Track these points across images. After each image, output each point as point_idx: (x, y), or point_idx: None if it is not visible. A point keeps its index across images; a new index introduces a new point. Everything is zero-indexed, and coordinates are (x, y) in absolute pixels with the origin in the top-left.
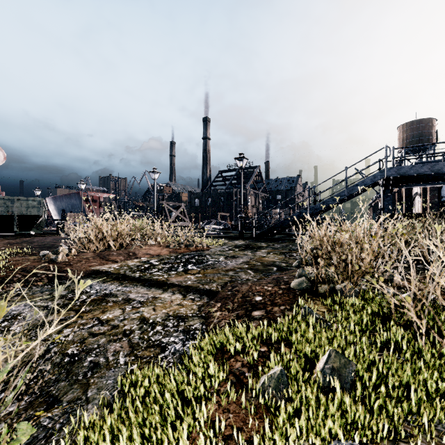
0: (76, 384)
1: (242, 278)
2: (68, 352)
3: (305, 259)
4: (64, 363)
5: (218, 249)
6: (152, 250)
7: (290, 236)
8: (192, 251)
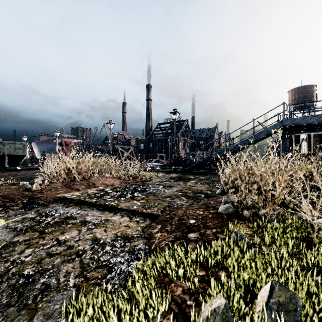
0: (24, 309)
1: (177, 203)
2: (24, 273)
3: (226, 188)
4: (18, 286)
5: (158, 180)
6: (107, 181)
7: (211, 170)
8: (138, 182)
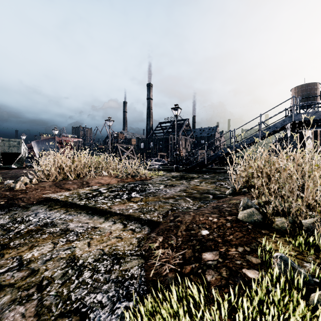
0: None
1: (182, 206)
2: None
3: (238, 188)
4: None
5: (159, 179)
6: (103, 180)
7: (213, 169)
8: (137, 180)
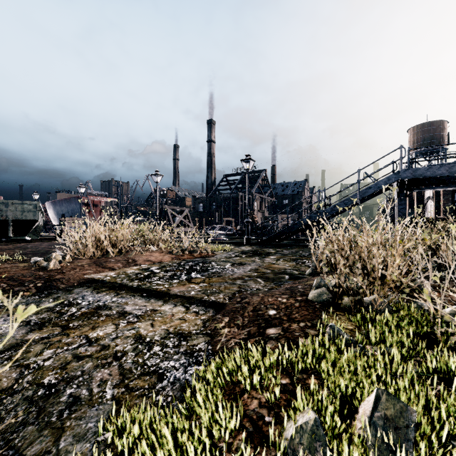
0: (46, 428)
1: (251, 288)
2: (44, 382)
3: (320, 266)
4: (36, 398)
5: (224, 256)
6: (153, 257)
7: (298, 241)
8: (196, 257)
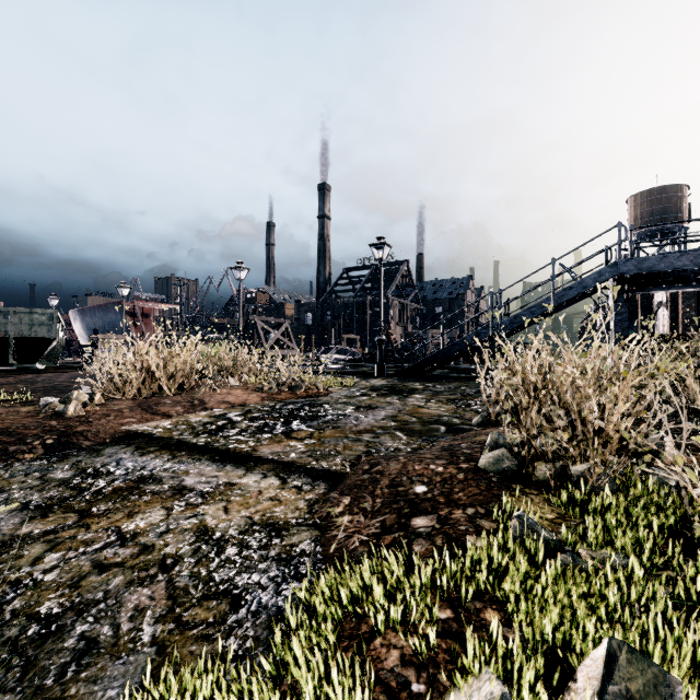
0: (35, 699)
1: (387, 447)
2: (40, 612)
3: (495, 412)
4: (24, 642)
5: (344, 394)
6: (233, 396)
7: (459, 371)
8: (300, 397)
